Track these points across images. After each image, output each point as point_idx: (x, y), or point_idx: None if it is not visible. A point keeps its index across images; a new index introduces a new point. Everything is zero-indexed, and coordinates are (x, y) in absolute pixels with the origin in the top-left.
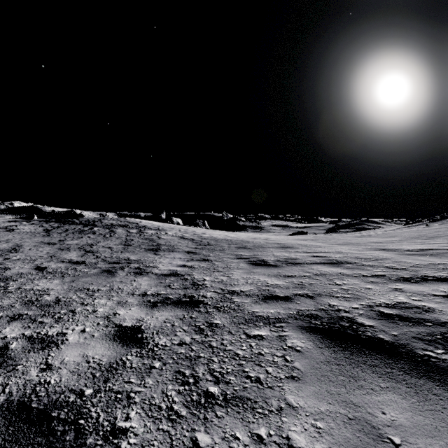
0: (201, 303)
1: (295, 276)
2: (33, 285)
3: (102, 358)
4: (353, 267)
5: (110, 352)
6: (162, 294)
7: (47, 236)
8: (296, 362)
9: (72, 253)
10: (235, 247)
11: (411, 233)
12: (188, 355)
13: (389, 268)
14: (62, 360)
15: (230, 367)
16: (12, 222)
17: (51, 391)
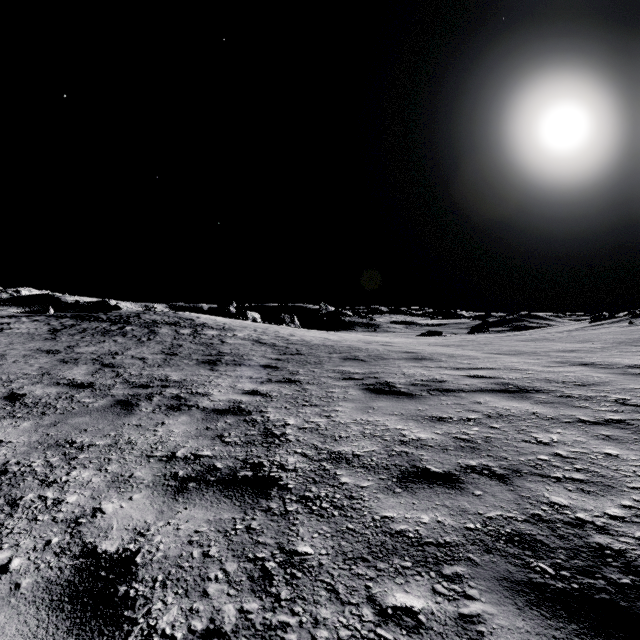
0: (275, 485)
1: (452, 418)
2: None
3: None
4: (553, 401)
5: None
6: (203, 457)
7: (50, 340)
8: None
9: (79, 369)
10: (339, 358)
11: (615, 335)
12: None
13: (622, 404)
14: None
15: None
16: (4, 319)
17: None
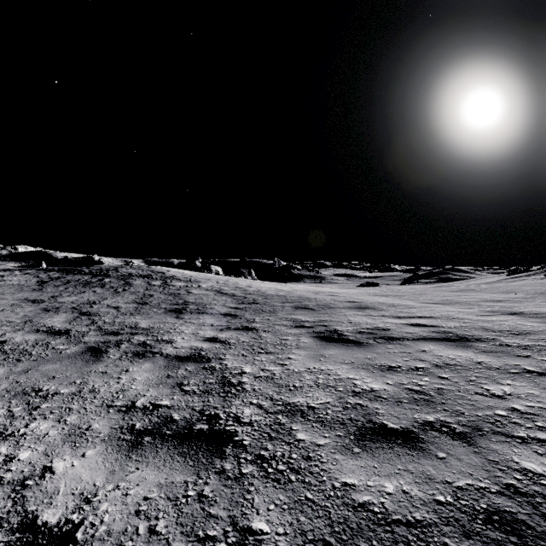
0: (230, 442)
1: (401, 368)
2: None
3: None
4: (495, 350)
5: None
6: (161, 407)
7: (37, 291)
8: None
9: (59, 317)
10: (291, 307)
11: (536, 287)
12: None
13: None
14: None
15: None
16: None
17: None
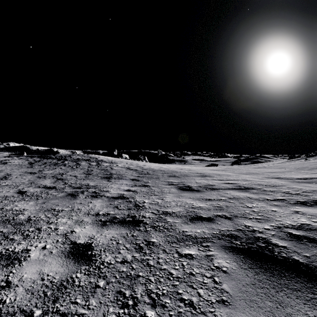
0: (141, 222)
1: (214, 199)
2: (13, 206)
3: (55, 275)
4: (258, 192)
5: (63, 269)
6: (111, 214)
7: (30, 168)
8: (224, 284)
9: (47, 180)
10: (167, 176)
11: (296, 165)
12: (129, 273)
13: (286, 193)
14: (21, 278)
15: (165, 288)
16: (6, 157)
17: (4, 312)
